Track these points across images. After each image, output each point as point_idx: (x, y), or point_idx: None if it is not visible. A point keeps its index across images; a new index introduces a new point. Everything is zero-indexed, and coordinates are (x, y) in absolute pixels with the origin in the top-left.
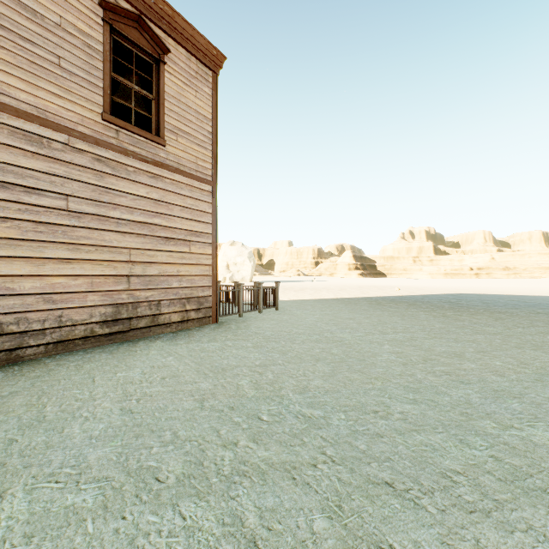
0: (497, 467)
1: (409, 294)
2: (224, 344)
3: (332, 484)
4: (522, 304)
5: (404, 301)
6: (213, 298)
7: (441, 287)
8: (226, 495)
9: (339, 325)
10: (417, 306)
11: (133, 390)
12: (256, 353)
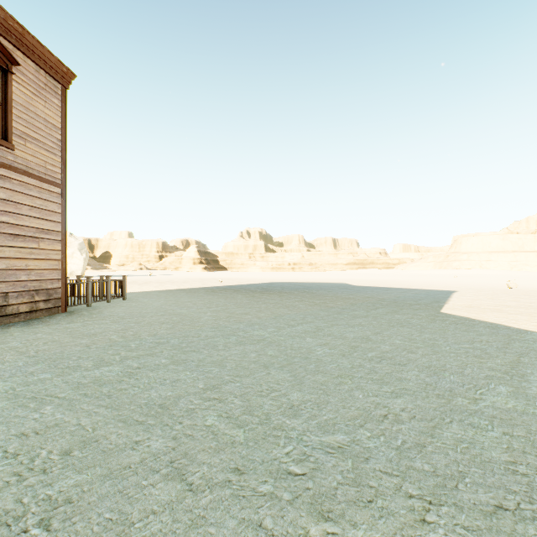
0: (235, 341)
1: (239, 284)
2: (85, 323)
3: (170, 354)
4: (302, 288)
5: (232, 289)
6: (62, 290)
7: (264, 278)
8: (122, 363)
9: (179, 306)
10: (239, 292)
11: (25, 350)
12: (116, 325)
